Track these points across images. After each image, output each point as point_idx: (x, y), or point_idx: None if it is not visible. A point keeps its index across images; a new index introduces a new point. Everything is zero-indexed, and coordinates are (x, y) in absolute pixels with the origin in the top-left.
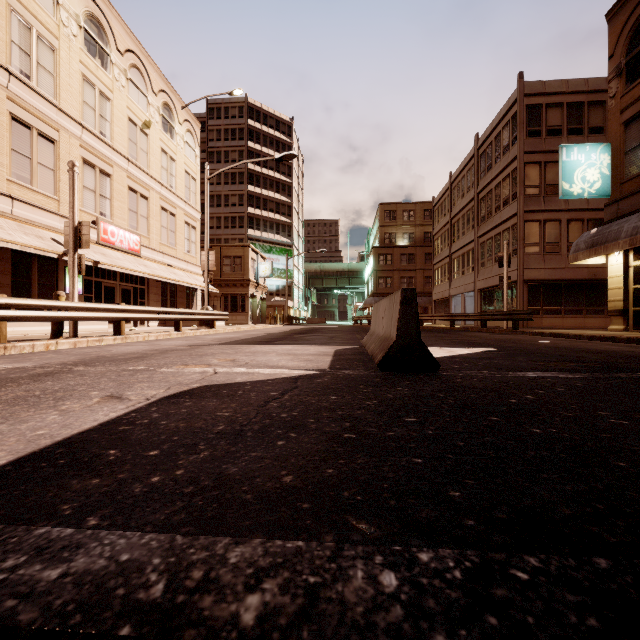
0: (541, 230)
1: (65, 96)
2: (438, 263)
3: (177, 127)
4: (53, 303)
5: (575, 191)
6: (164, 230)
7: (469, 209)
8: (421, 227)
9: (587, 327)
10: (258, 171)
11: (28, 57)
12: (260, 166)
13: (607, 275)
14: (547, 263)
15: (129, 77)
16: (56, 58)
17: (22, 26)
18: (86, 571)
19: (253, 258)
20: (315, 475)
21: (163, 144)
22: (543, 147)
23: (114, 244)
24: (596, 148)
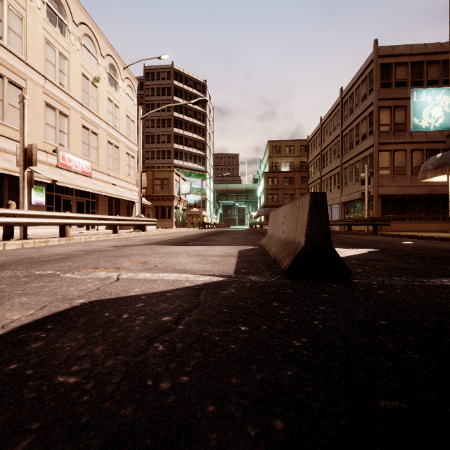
0: (391, 157)
1: (31, 54)
2: (311, 183)
3: (120, 82)
4: (1, 210)
5: (423, 125)
6: (110, 158)
7: (335, 143)
8: (298, 158)
9: (426, 230)
10: (181, 118)
11: (0, 22)
12: (182, 114)
13: (441, 191)
14: (396, 182)
15: (83, 43)
16: (24, 24)
17: None
18: None
19: (177, 180)
20: None
21: (109, 94)
22: (393, 95)
23: (70, 168)
24: (440, 91)
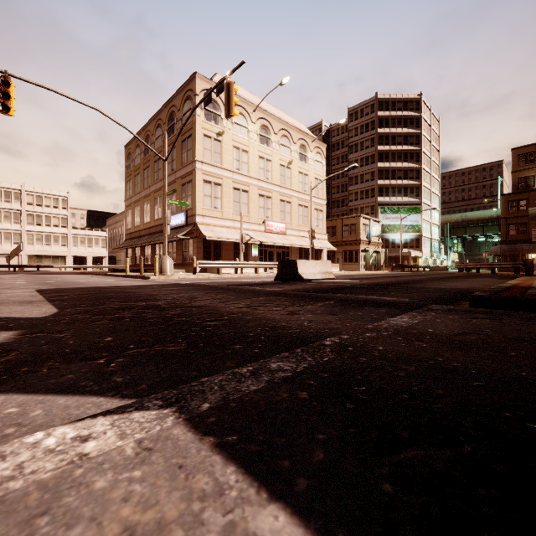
0: None
1: (252, 170)
2: None
3: (309, 154)
4: (233, 262)
5: None
6: (300, 217)
7: None
8: None
9: None
10: (387, 149)
11: (239, 161)
12: (389, 145)
13: None
14: None
15: (280, 143)
16: (248, 155)
17: (237, 150)
18: (201, 283)
19: (365, 223)
20: (219, 283)
21: (300, 169)
22: None
23: (272, 231)
24: None
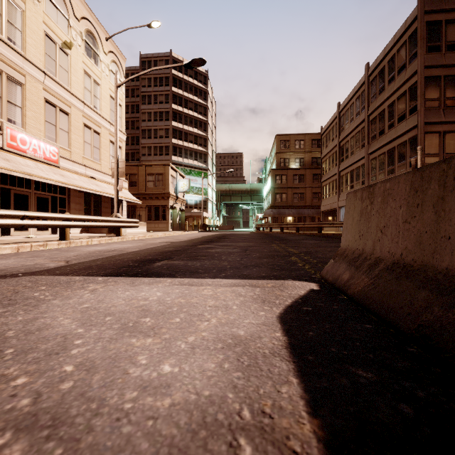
0: (441, 141)
1: None
2: (326, 180)
3: (102, 55)
4: None
5: None
6: (87, 145)
7: (358, 131)
8: (309, 153)
9: None
10: (180, 110)
11: None
12: (182, 107)
13: None
14: None
15: None
16: None
17: None
18: None
19: (173, 175)
20: None
21: (86, 67)
22: (443, 61)
23: (25, 152)
24: None
